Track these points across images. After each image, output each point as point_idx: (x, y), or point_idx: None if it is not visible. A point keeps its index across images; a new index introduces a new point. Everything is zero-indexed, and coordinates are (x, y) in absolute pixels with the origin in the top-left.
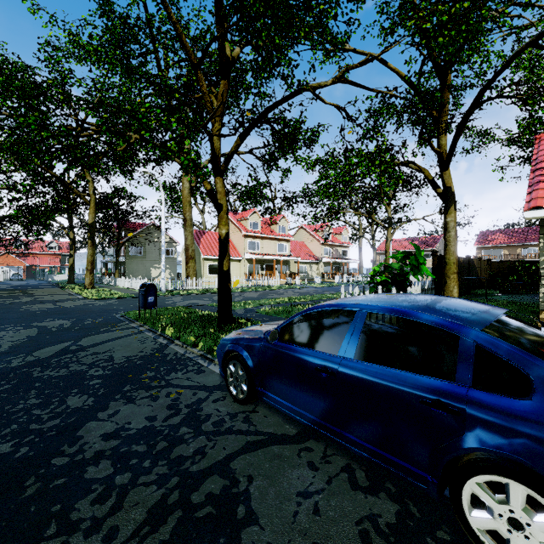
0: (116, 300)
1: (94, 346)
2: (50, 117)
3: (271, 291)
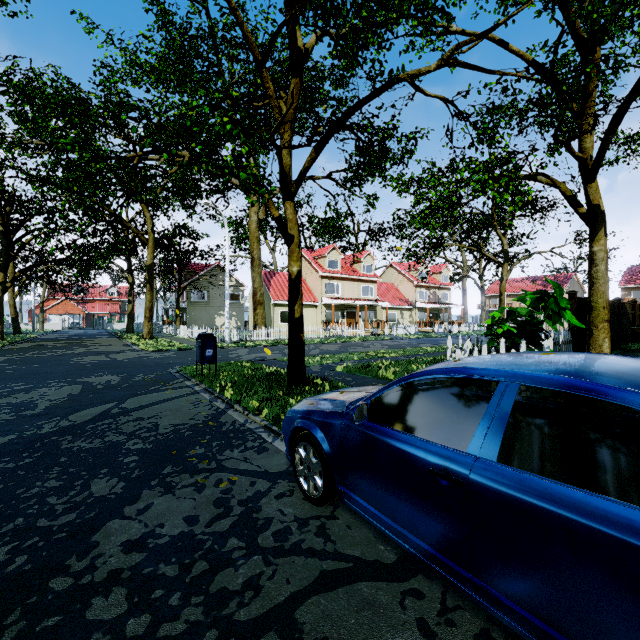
0: (174, 352)
1: (139, 409)
2: (95, 139)
3: (354, 343)
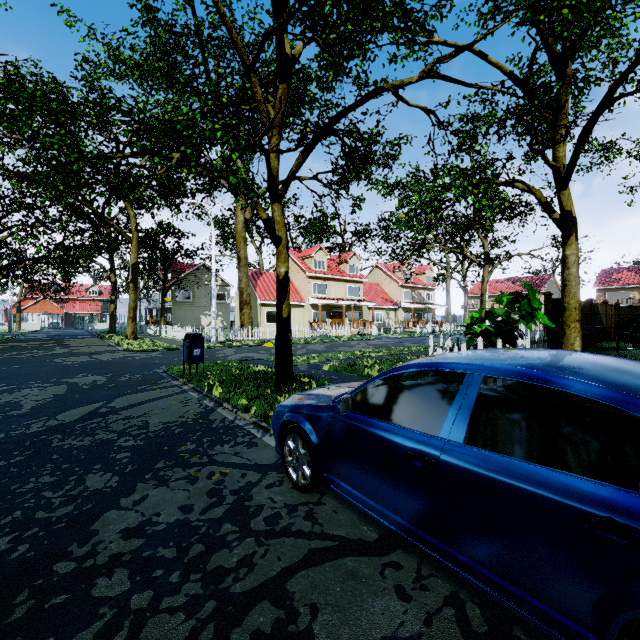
0: (160, 352)
1: (128, 408)
2: (81, 138)
3: (340, 342)
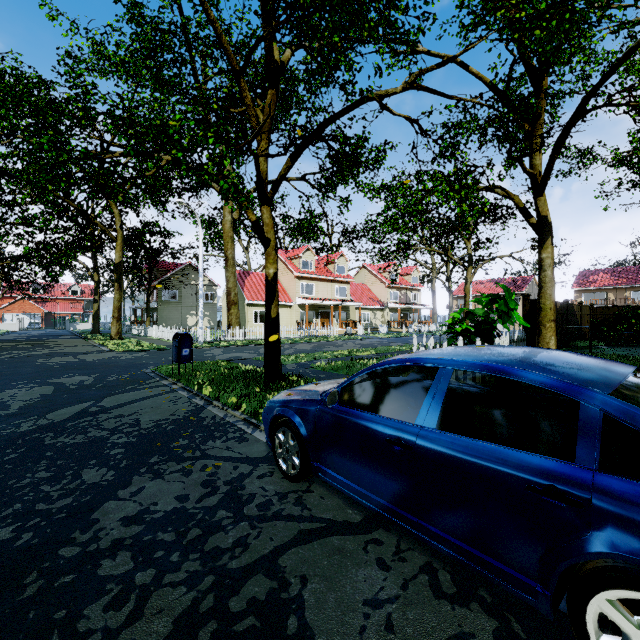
0: (146, 353)
1: (118, 407)
2: (68, 137)
3: (328, 342)
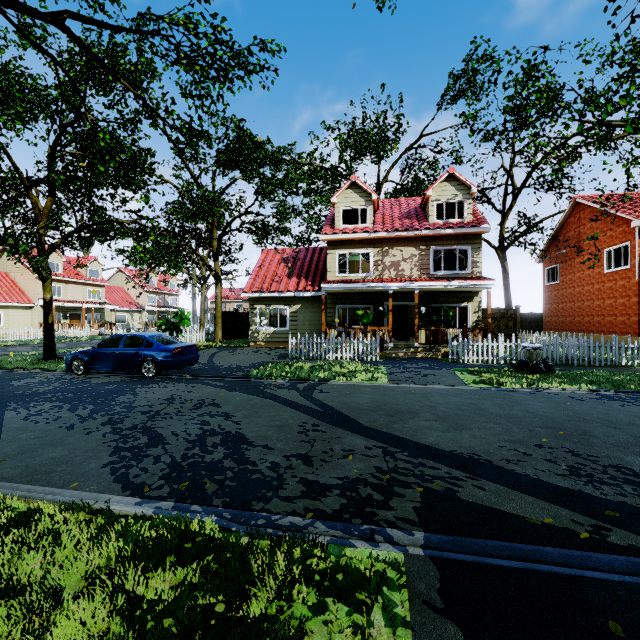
0: None
1: None
2: None
3: (81, 341)
